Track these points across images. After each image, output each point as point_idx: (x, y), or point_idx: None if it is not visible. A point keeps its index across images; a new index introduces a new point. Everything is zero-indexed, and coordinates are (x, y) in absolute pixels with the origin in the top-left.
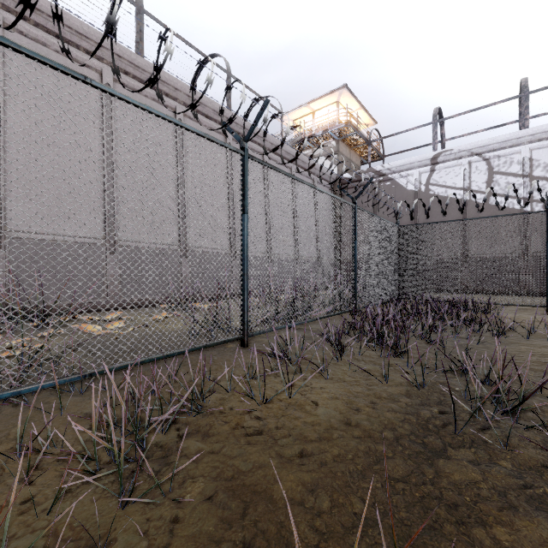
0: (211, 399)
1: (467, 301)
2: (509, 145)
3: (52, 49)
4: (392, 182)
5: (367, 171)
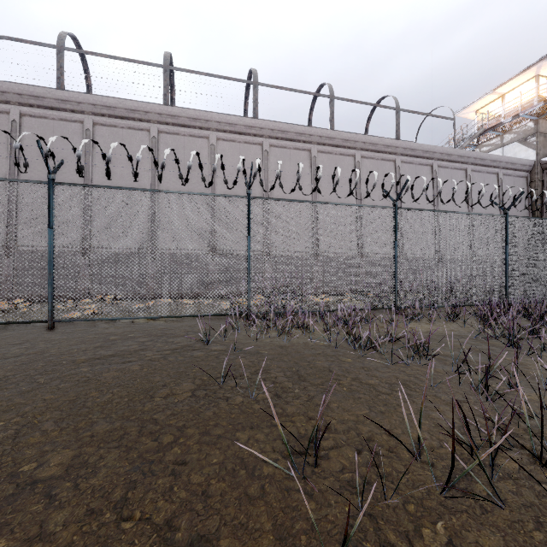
0: (373, 322)
1: None
2: None
3: (288, 148)
4: None
5: None
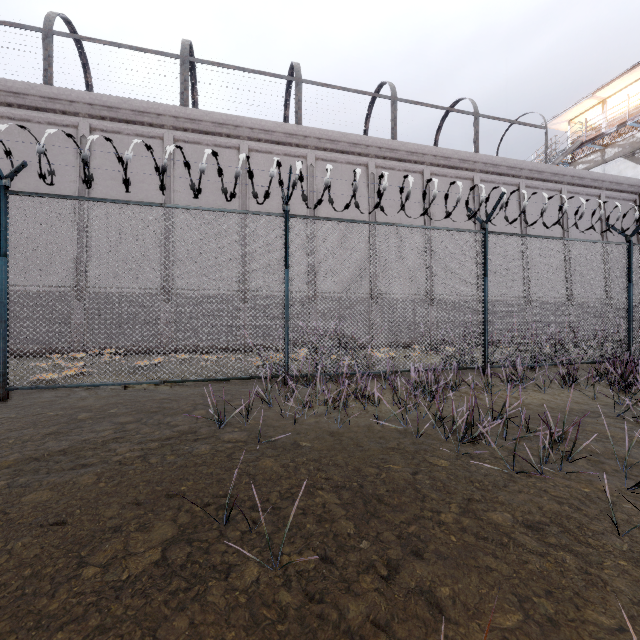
0: (460, 389)
1: None
2: None
3: (339, 162)
4: None
5: None
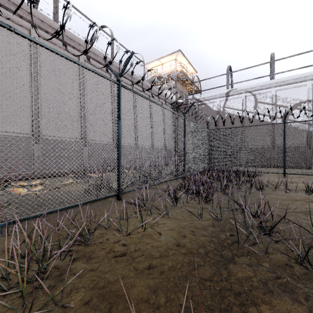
0: (95, 234)
1: (244, 171)
2: (265, 87)
3: None
4: (205, 105)
5: (192, 99)
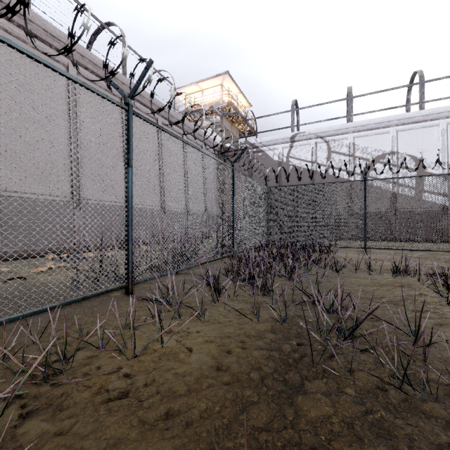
0: (77, 359)
1: (314, 245)
2: (340, 132)
3: None
4: (263, 153)
5: (244, 143)
